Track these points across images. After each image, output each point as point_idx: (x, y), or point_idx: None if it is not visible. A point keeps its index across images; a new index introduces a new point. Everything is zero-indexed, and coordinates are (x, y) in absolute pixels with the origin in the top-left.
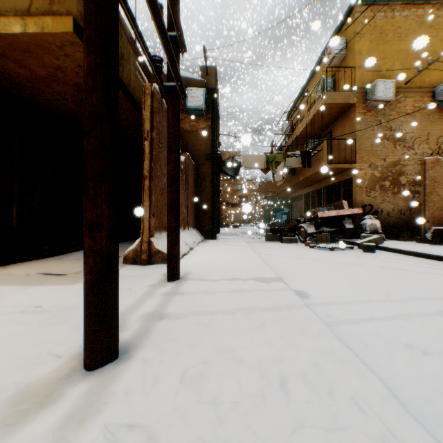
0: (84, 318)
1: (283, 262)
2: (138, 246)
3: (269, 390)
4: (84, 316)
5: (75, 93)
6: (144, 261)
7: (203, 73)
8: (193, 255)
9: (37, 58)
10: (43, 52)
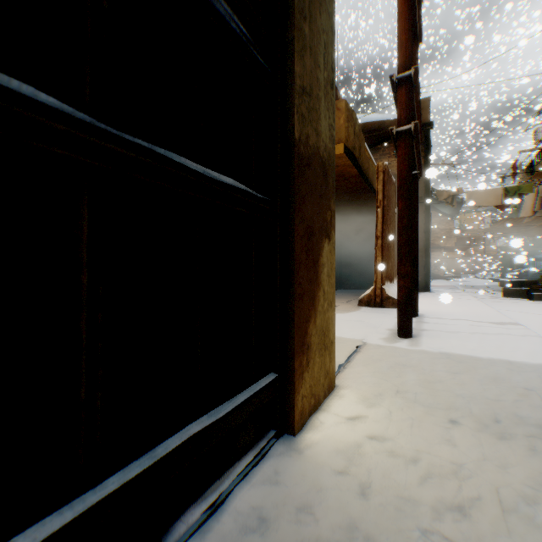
0: (399, 316)
1: (526, 318)
2: (371, 292)
3: (502, 352)
4: (398, 315)
5: None
6: (377, 304)
7: None
8: None
9: None
10: None
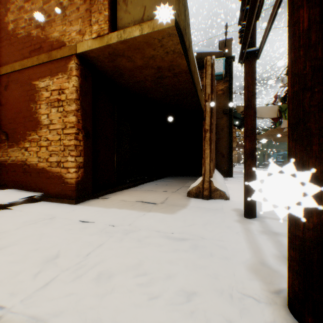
0: (300, 274)
1: None
2: (200, 184)
3: None
4: (298, 271)
5: (154, 74)
6: (206, 196)
7: (222, 46)
8: (234, 192)
9: (141, 52)
10: (147, 47)
